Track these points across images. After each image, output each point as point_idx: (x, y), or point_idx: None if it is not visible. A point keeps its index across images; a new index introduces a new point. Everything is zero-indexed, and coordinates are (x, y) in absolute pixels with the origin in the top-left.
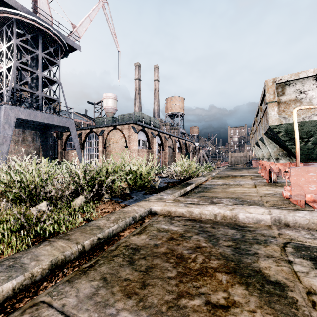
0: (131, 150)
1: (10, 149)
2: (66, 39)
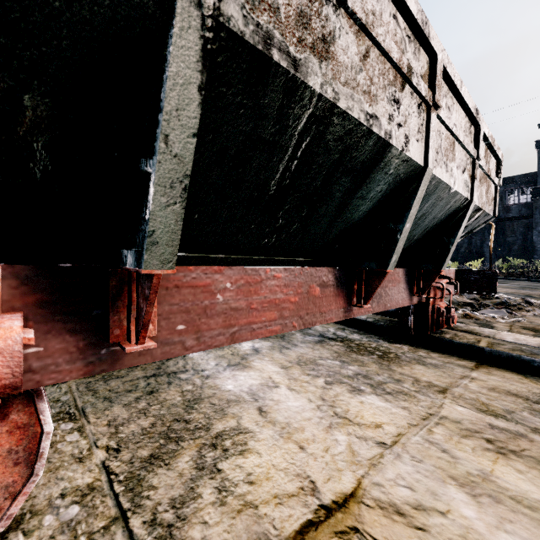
0: None
1: None
2: None
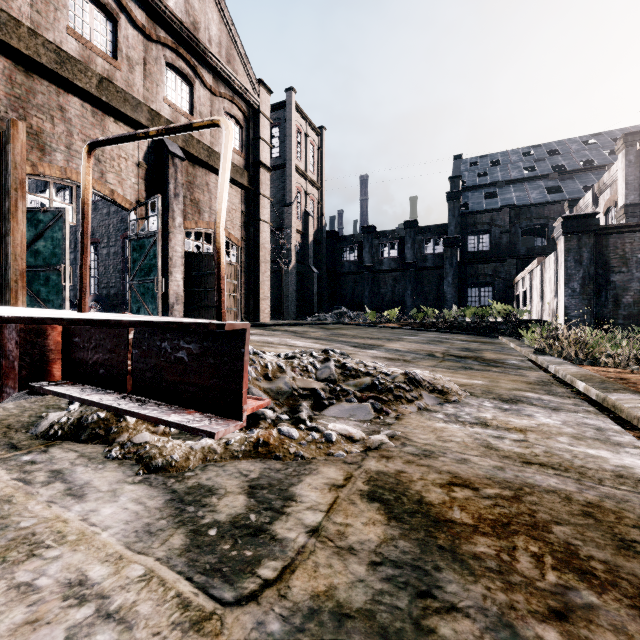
0: None
1: None
2: None
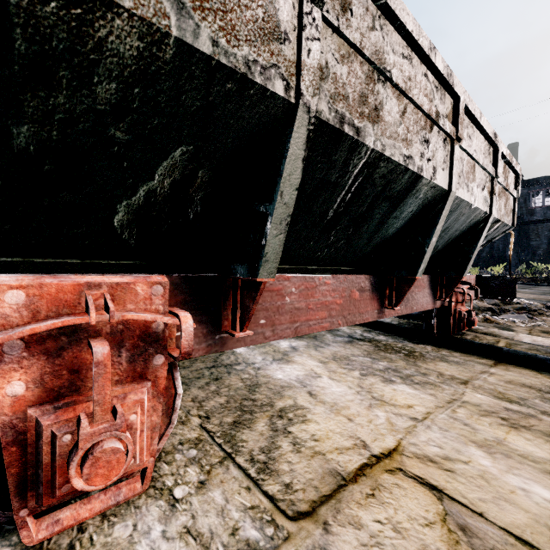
0: None
1: None
2: None
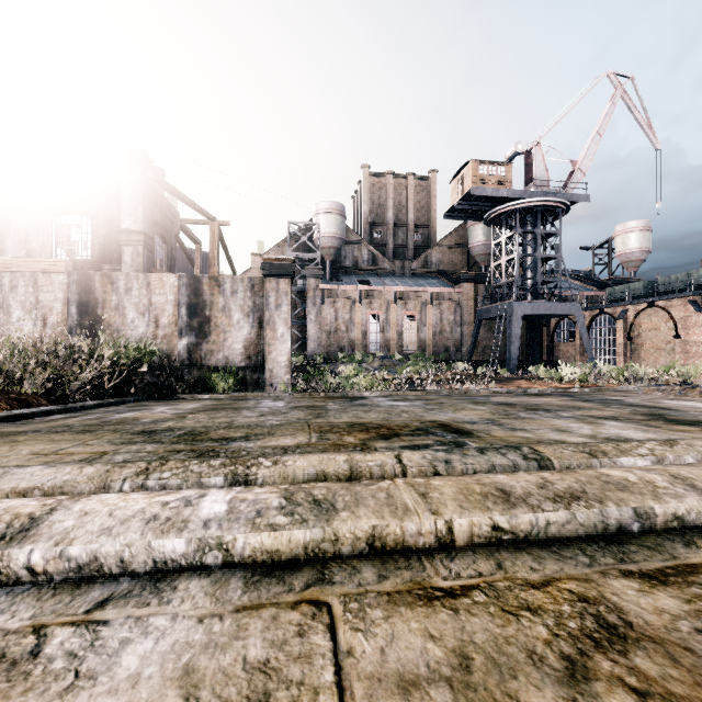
0: (687, 342)
1: (490, 344)
2: (569, 198)
